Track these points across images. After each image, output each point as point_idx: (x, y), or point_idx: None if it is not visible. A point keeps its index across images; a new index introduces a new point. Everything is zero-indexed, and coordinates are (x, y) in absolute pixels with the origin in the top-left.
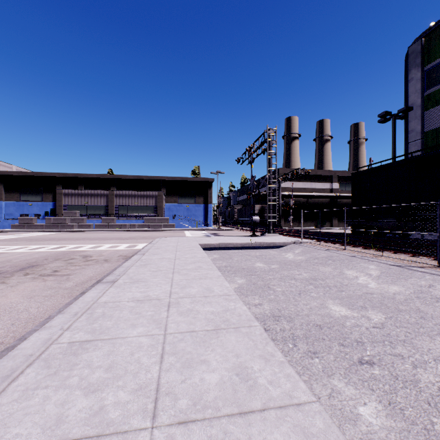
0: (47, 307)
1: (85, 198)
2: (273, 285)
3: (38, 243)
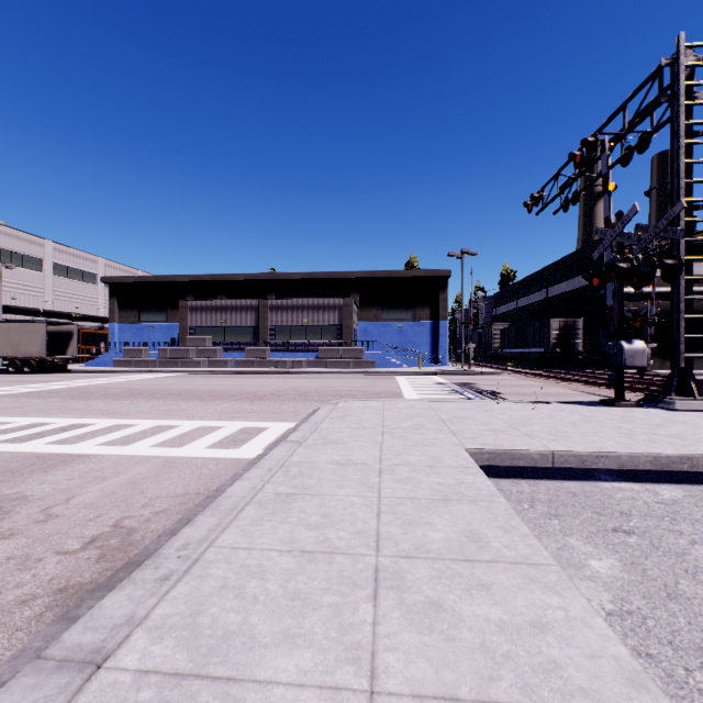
0: None
1: (222, 314)
2: None
3: (67, 405)
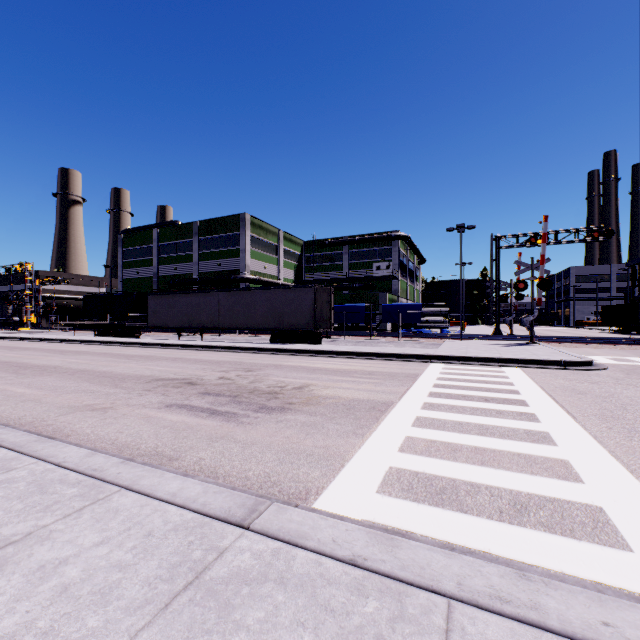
0: None
1: None
2: None
3: None
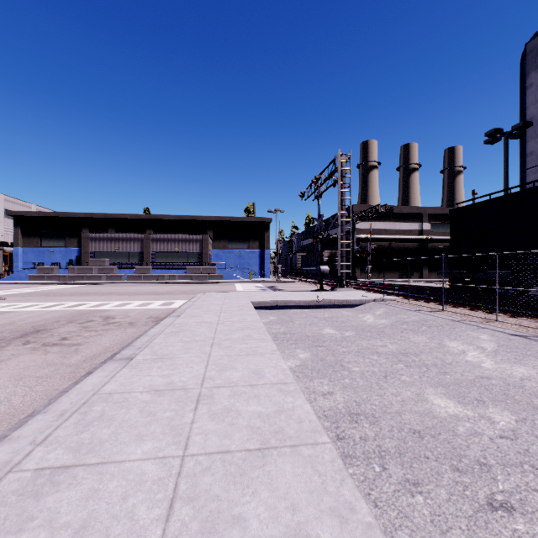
0: (37, 395)
1: (116, 243)
2: (348, 362)
3: (55, 298)
